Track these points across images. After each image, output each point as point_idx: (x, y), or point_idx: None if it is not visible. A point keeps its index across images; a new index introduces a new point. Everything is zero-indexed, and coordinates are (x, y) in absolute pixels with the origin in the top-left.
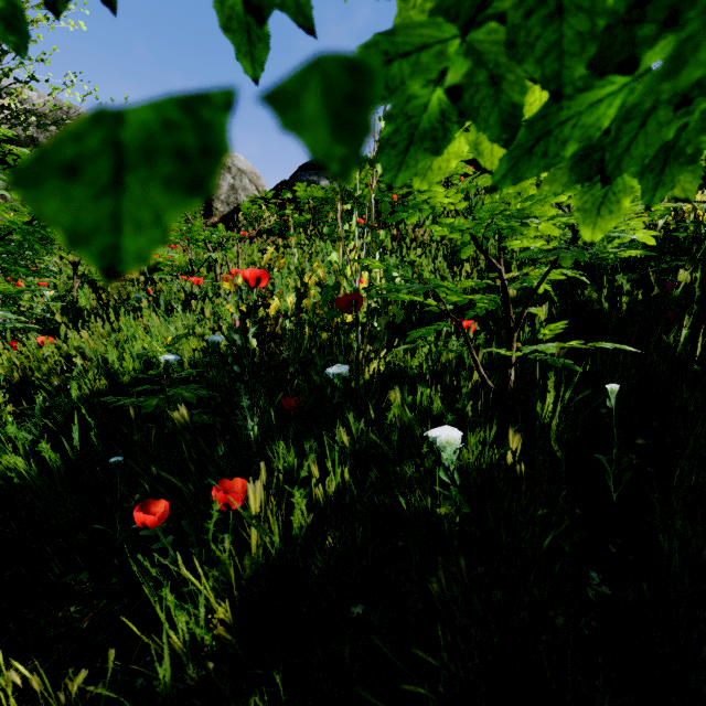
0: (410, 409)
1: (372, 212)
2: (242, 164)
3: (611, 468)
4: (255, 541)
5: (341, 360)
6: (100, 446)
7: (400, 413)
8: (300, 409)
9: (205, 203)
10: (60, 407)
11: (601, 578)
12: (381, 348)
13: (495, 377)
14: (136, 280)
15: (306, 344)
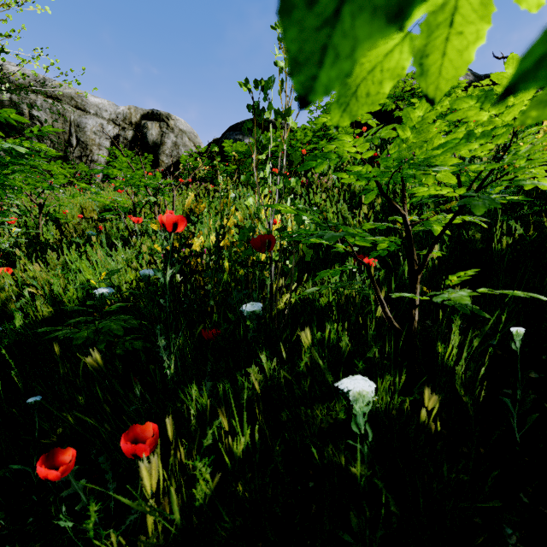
0: (319, 344)
1: (284, 161)
2: (182, 126)
3: (515, 408)
4: (152, 519)
5: (255, 296)
6: (21, 385)
7: (310, 345)
8: (217, 343)
9: (153, 156)
10: (13, 331)
11: (518, 536)
12: (292, 284)
13: (394, 309)
14: (94, 218)
15: (226, 278)
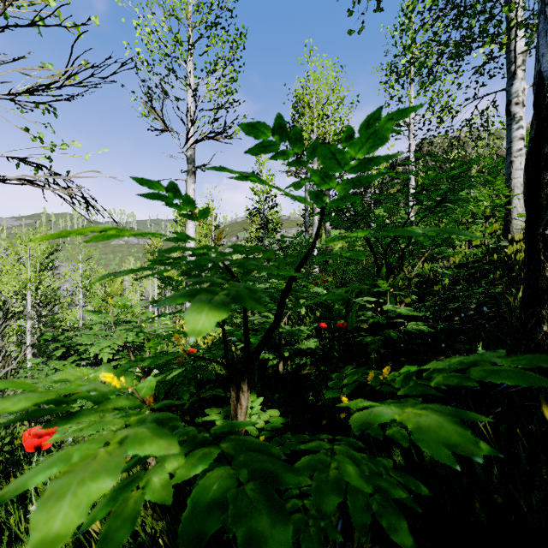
0: None
1: None
2: None
3: None
4: None
5: None
6: None
7: None
8: None
9: None
10: None
11: None
12: None
13: None
14: None
15: None
